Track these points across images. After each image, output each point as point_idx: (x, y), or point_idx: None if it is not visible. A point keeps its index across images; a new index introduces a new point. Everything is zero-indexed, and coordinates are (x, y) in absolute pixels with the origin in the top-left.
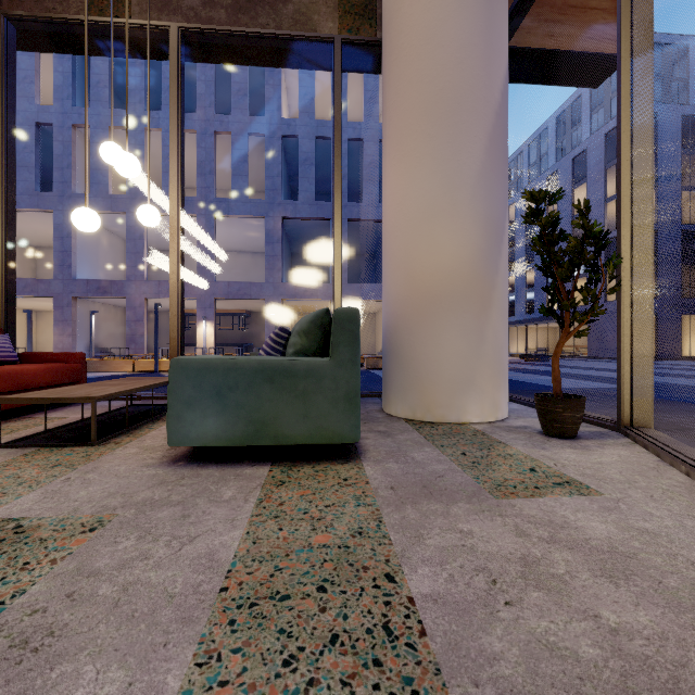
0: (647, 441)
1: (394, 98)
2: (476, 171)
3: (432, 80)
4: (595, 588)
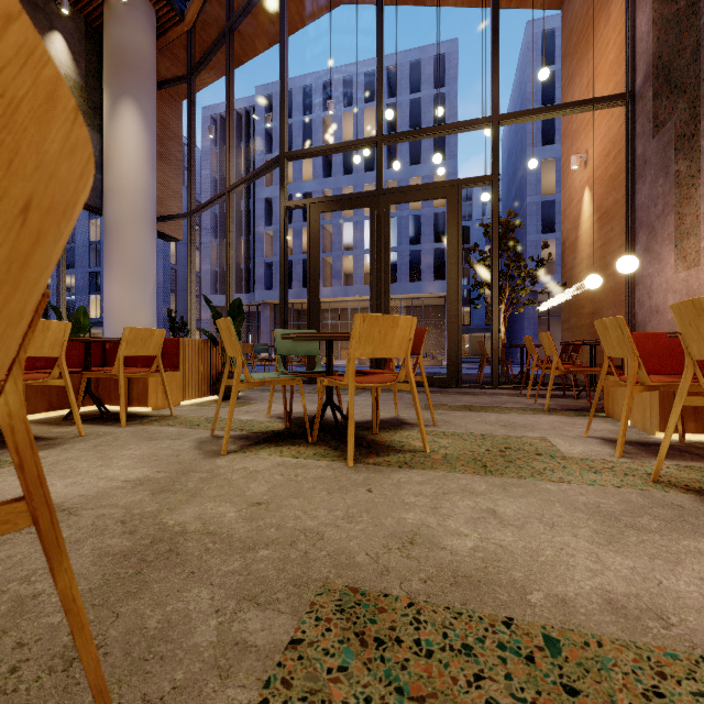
0: None
1: (120, 260)
2: (151, 296)
3: (138, 264)
4: None
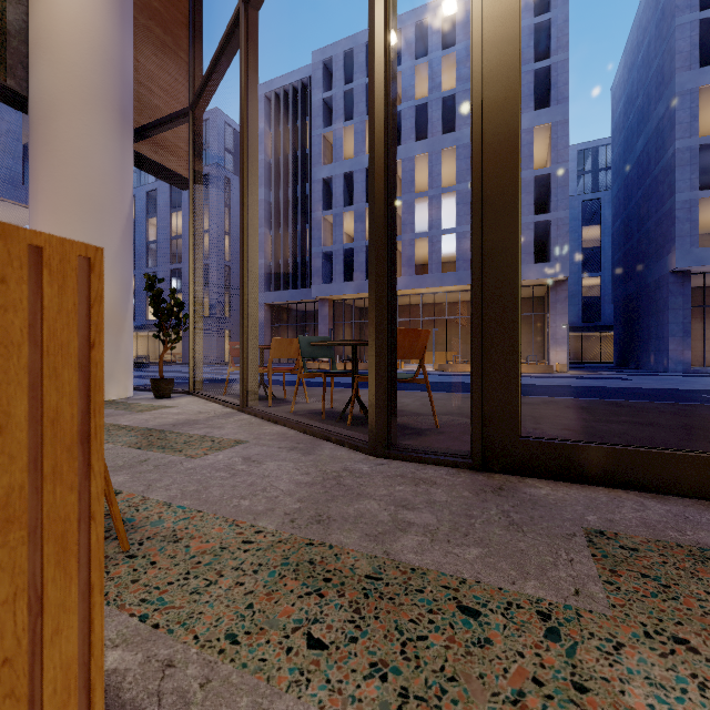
0: (199, 394)
1: (49, 178)
2: (115, 250)
3: (85, 185)
4: (174, 416)
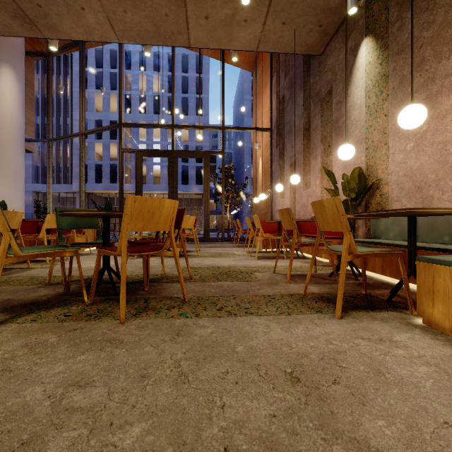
0: None
1: None
2: (22, 191)
3: (13, 170)
4: None
